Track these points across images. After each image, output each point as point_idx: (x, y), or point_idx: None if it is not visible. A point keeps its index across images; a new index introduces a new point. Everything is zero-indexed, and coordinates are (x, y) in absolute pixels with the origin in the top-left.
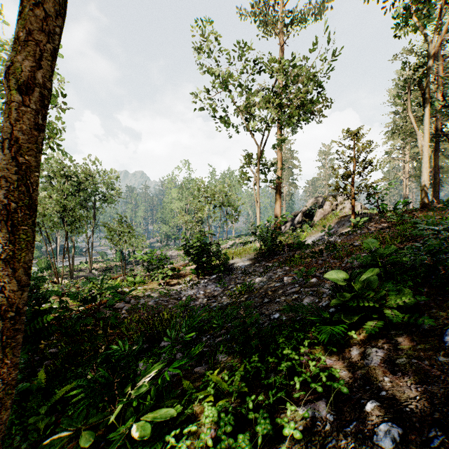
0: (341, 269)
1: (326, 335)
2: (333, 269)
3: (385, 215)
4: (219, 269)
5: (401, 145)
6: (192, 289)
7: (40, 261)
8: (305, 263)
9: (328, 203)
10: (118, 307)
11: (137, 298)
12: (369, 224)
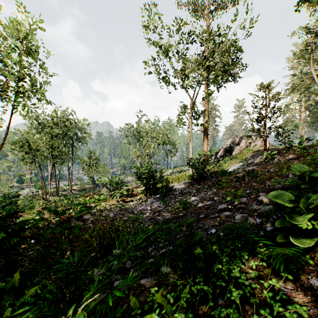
0: (265, 190)
1: (281, 261)
2: (259, 191)
3: (291, 149)
4: (162, 190)
5: (298, 99)
6: (142, 205)
7: (36, 184)
8: (230, 186)
9: (244, 141)
10: (86, 218)
11: (100, 211)
12: (278, 156)
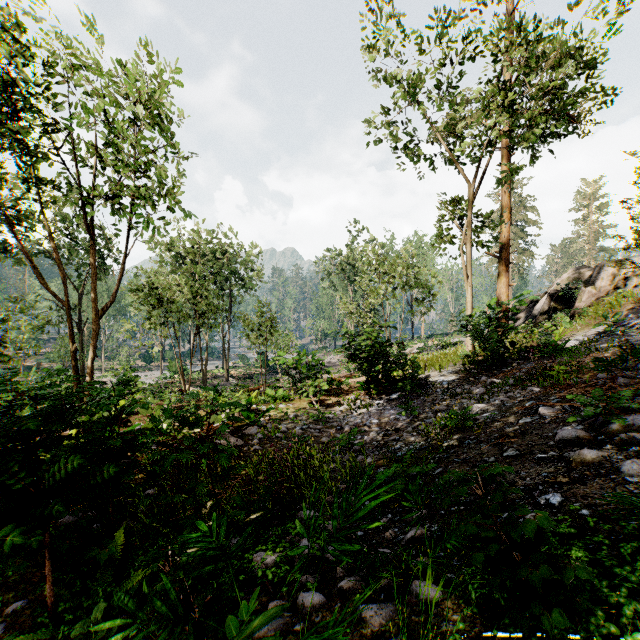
0: None
1: None
2: None
3: None
4: (404, 385)
5: None
6: (359, 414)
7: (171, 363)
8: (580, 381)
9: (606, 275)
10: (249, 433)
11: (276, 422)
12: None
